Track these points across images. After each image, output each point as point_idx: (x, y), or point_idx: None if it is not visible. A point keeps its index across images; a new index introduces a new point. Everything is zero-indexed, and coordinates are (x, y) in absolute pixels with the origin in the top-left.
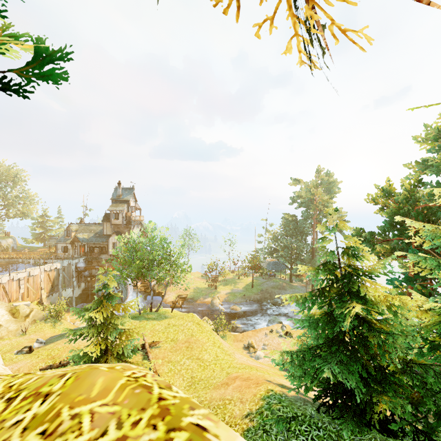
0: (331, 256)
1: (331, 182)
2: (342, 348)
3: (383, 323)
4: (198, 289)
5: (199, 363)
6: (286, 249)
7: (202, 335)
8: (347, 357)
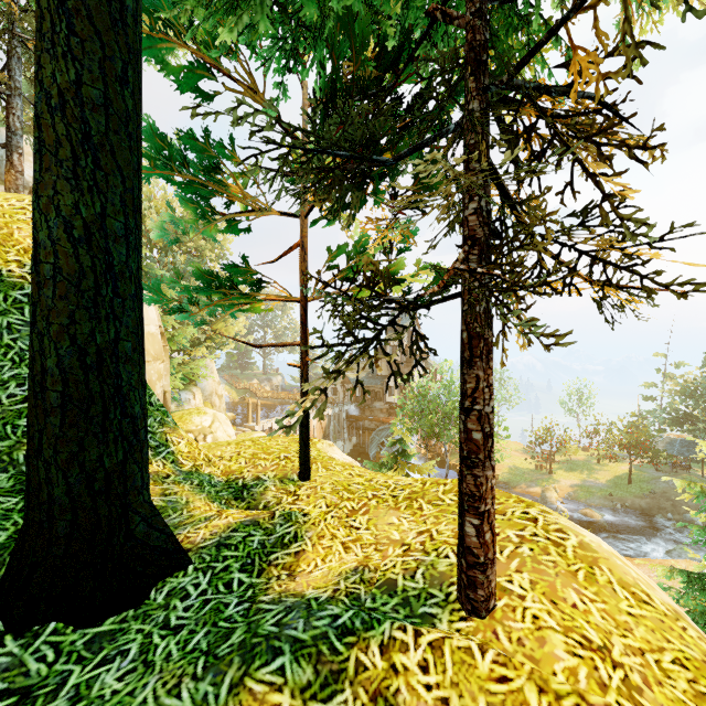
0: None
1: None
2: None
3: None
4: (516, 470)
5: None
6: None
7: None
8: None
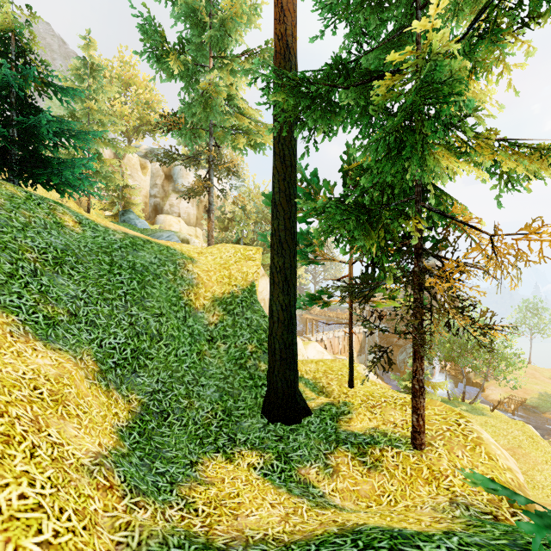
0: None
1: None
2: None
3: None
4: (547, 396)
5: (526, 479)
6: None
7: (536, 453)
8: None
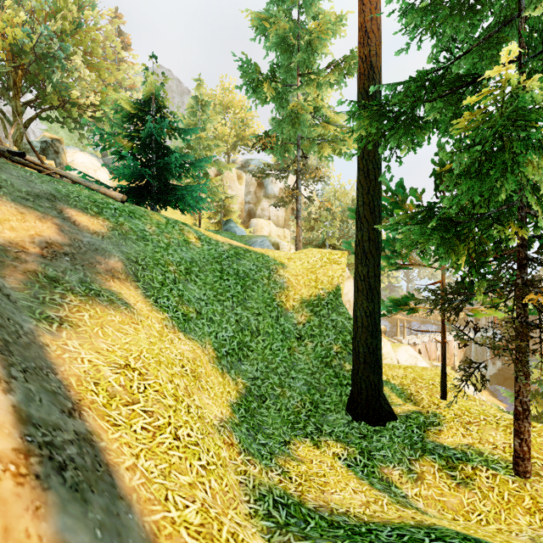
0: None
1: None
2: None
3: None
4: None
5: None
6: None
7: None
8: None
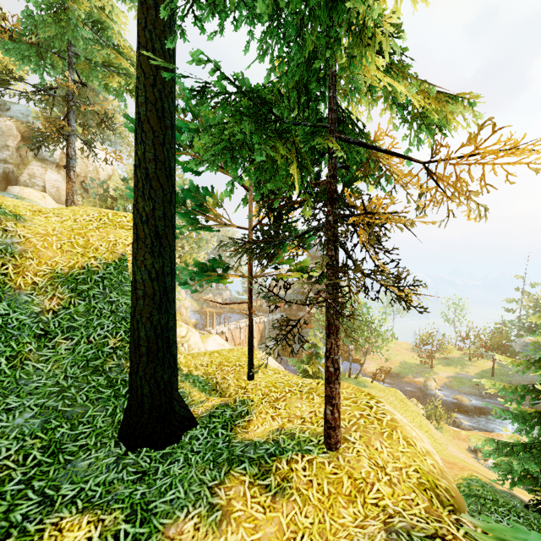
0: None
1: None
2: None
3: None
4: (405, 364)
5: None
6: None
7: (406, 414)
8: None
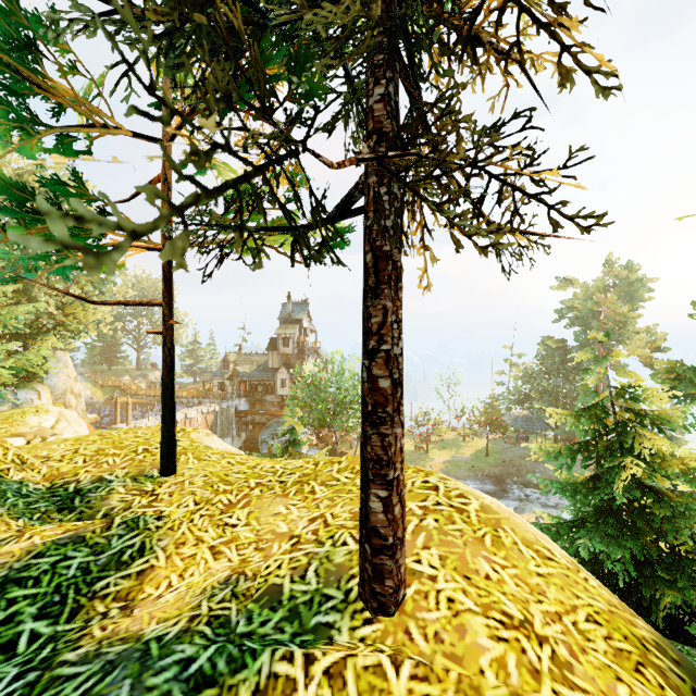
0: (598, 397)
1: (633, 282)
2: (613, 520)
3: (684, 495)
4: None
5: None
6: (548, 397)
7: None
8: (619, 531)
